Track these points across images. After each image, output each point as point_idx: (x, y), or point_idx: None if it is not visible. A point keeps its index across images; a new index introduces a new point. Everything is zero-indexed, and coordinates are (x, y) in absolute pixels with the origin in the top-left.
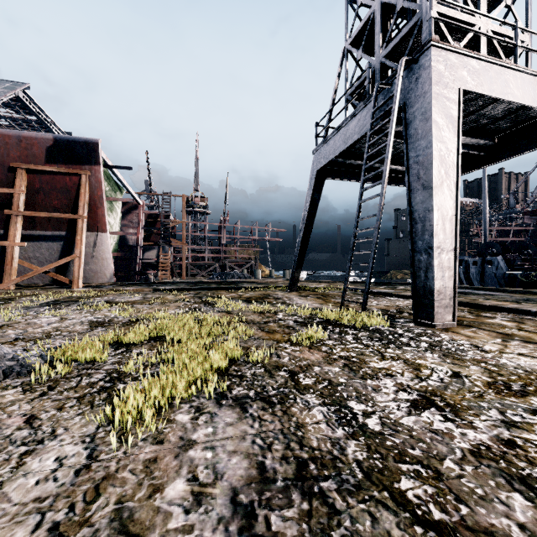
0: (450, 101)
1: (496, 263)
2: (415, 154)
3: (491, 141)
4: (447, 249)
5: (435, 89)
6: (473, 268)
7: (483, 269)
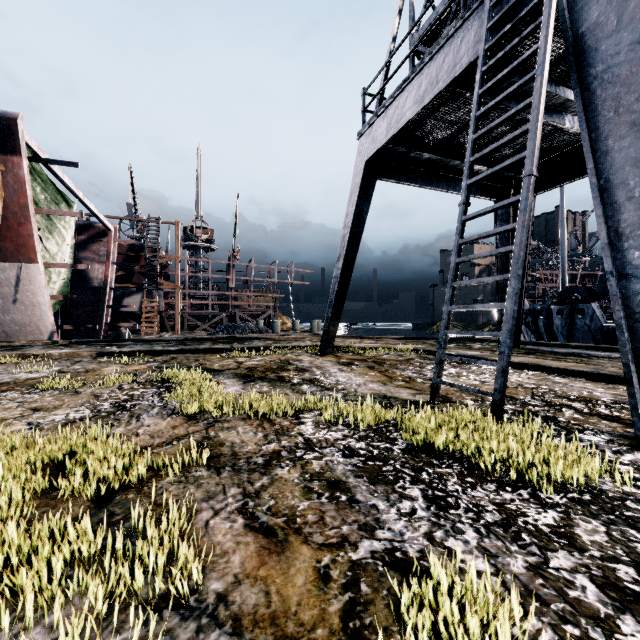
0: None
1: (590, 312)
2: (603, 67)
3: None
4: None
5: None
6: (558, 319)
7: (572, 320)
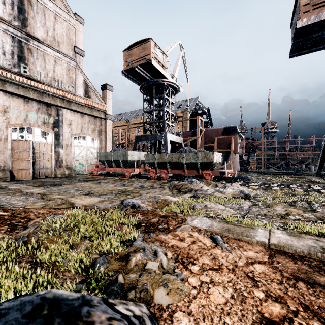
0: None
1: None
2: None
3: None
4: None
5: None
6: None
7: None
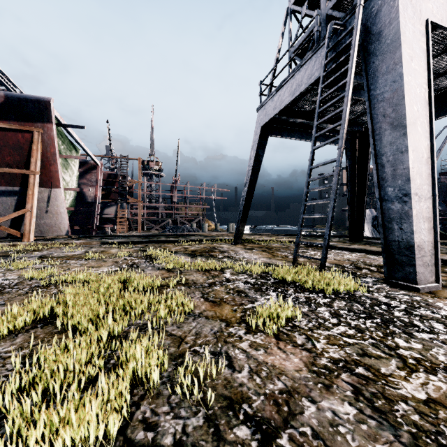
0: (418, 33)
1: None
2: (379, 92)
3: None
4: (425, 197)
5: (403, 17)
6: None
7: None
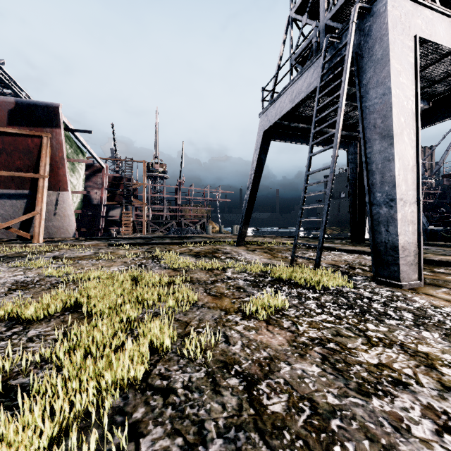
0: (406, 48)
1: None
2: (370, 103)
3: (426, 105)
4: (410, 201)
5: (392, 34)
6: None
7: None
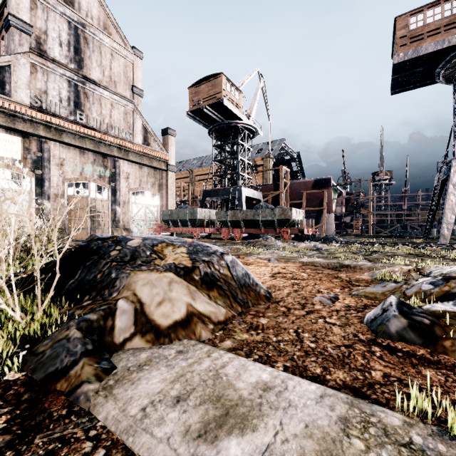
0: None
1: None
2: (446, 194)
3: None
4: (449, 223)
5: (453, 174)
6: None
7: None
